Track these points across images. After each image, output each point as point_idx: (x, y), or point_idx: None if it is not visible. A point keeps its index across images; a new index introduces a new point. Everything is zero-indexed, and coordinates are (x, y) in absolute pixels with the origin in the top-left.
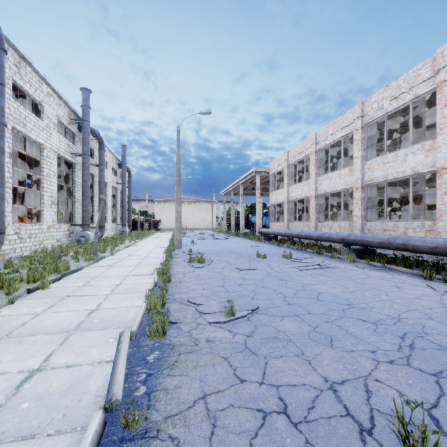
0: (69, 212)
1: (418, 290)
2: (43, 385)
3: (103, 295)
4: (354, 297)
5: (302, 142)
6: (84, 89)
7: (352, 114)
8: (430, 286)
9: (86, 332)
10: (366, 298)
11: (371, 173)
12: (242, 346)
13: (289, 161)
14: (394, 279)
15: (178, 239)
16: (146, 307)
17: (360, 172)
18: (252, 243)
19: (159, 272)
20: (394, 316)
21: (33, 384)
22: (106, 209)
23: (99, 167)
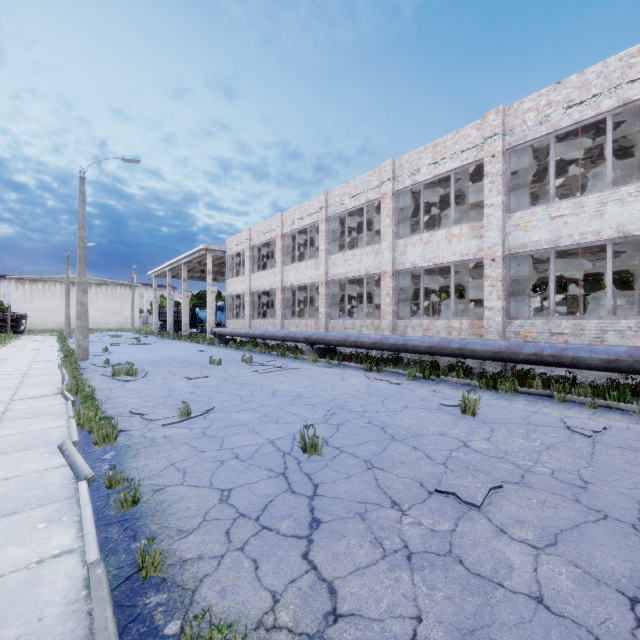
0: None
1: (357, 380)
2: None
3: None
4: (305, 390)
5: (267, 221)
6: None
7: (318, 202)
8: (367, 375)
9: (1, 455)
10: (315, 390)
11: (334, 269)
12: (201, 434)
13: (252, 242)
14: (344, 374)
15: (82, 345)
16: (79, 422)
17: (325, 267)
18: (202, 348)
19: (72, 389)
20: (330, 399)
21: None
22: None
23: None
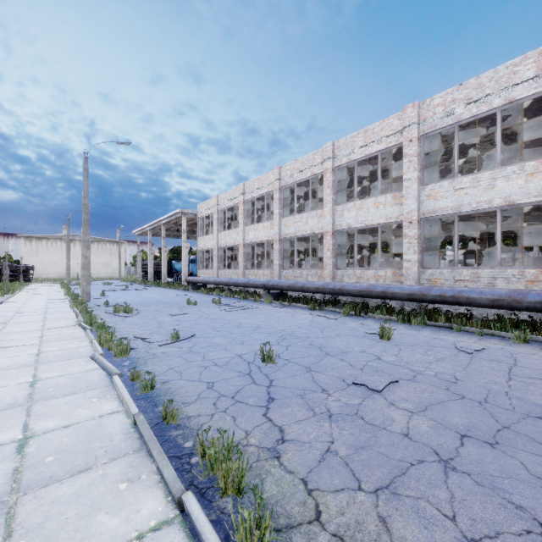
0: None
1: (303, 316)
2: (52, 383)
3: (33, 344)
4: (263, 323)
5: (232, 190)
6: None
7: (273, 175)
8: (311, 313)
9: (51, 363)
10: (270, 323)
11: (286, 229)
12: (188, 351)
13: (219, 207)
14: (293, 312)
15: (86, 290)
16: (101, 342)
17: (278, 227)
18: (179, 293)
19: (87, 321)
20: (282, 329)
21: (43, 384)
22: None
23: None
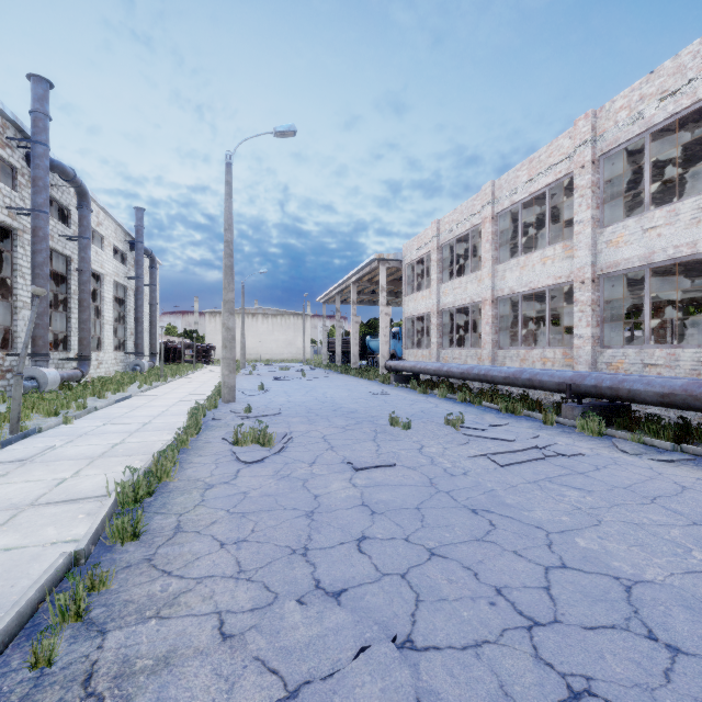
0: (7, 329)
1: None
2: None
3: None
4: None
5: (466, 203)
6: (35, 78)
7: (570, 138)
8: None
9: None
10: None
11: (613, 251)
12: None
13: (440, 239)
14: None
15: (228, 383)
16: None
17: (590, 251)
18: (374, 388)
19: (122, 494)
20: None
21: None
22: (101, 325)
23: (79, 243)
